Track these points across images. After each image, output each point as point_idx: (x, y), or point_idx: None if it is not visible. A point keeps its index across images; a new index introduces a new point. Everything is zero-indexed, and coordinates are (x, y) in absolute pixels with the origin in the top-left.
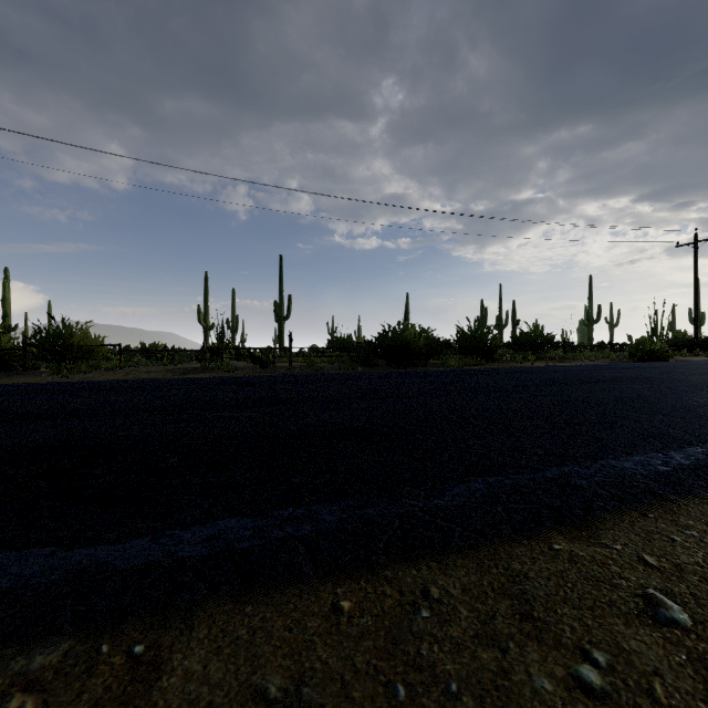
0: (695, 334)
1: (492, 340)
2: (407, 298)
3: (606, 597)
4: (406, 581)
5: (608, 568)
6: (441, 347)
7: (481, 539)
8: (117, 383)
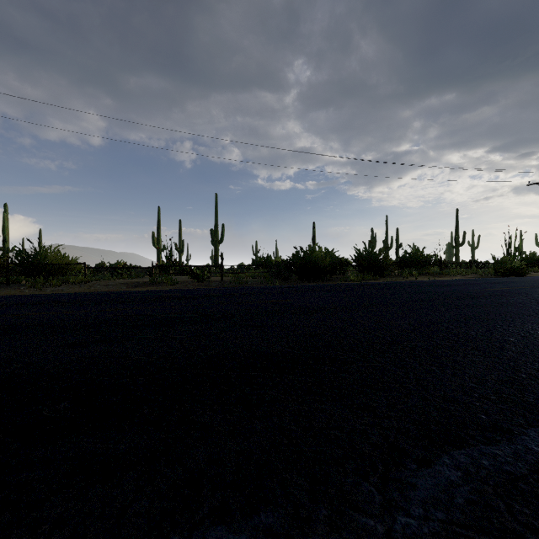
0: None
1: (384, 259)
2: (314, 226)
3: None
4: None
5: None
6: (343, 265)
7: None
8: (76, 296)
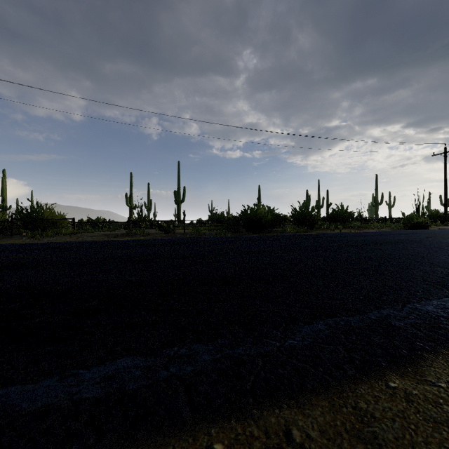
0: (444, 212)
1: (315, 215)
2: (259, 188)
3: (448, 442)
4: (270, 421)
5: (441, 407)
6: (282, 220)
7: (331, 379)
8: (70, 243)
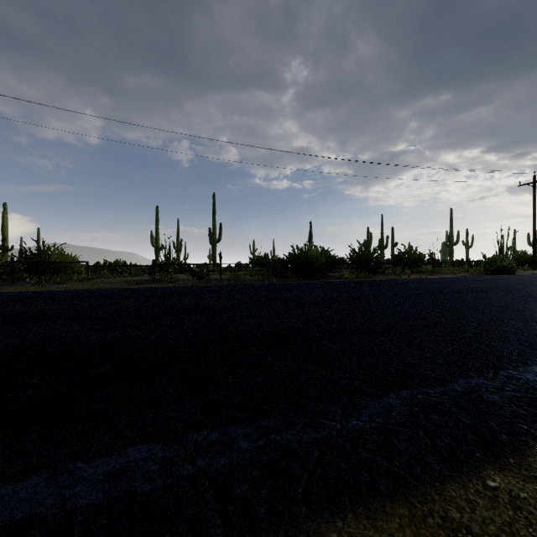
0: (533, 253)
1: (378, 258)
2: (310, 225)
3: None
4: None
5: None
6: (338, 264)
7: (411, 477)
8: (82, 292)
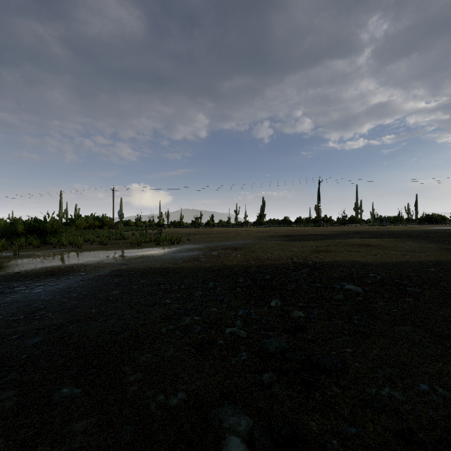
0: None
1: None
2: (416, 196)
3: None
4: None
5: None
6: (445, 219)
7: None
8: None
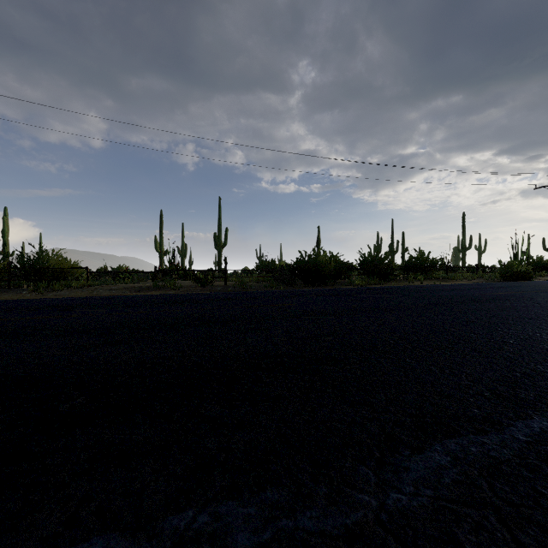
0: None
1: (389, 263)
2: (319, 230)
3: None
4: None
5: None
6: (348, 269)
7: None
8: (79, 300)
